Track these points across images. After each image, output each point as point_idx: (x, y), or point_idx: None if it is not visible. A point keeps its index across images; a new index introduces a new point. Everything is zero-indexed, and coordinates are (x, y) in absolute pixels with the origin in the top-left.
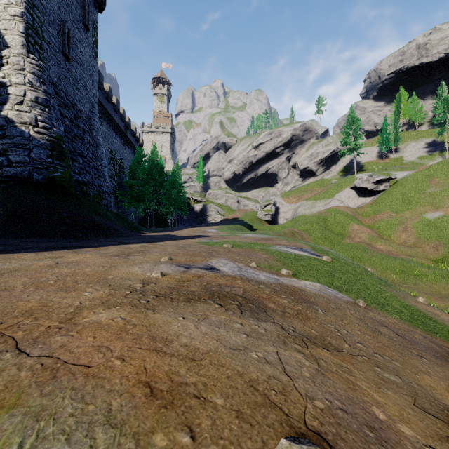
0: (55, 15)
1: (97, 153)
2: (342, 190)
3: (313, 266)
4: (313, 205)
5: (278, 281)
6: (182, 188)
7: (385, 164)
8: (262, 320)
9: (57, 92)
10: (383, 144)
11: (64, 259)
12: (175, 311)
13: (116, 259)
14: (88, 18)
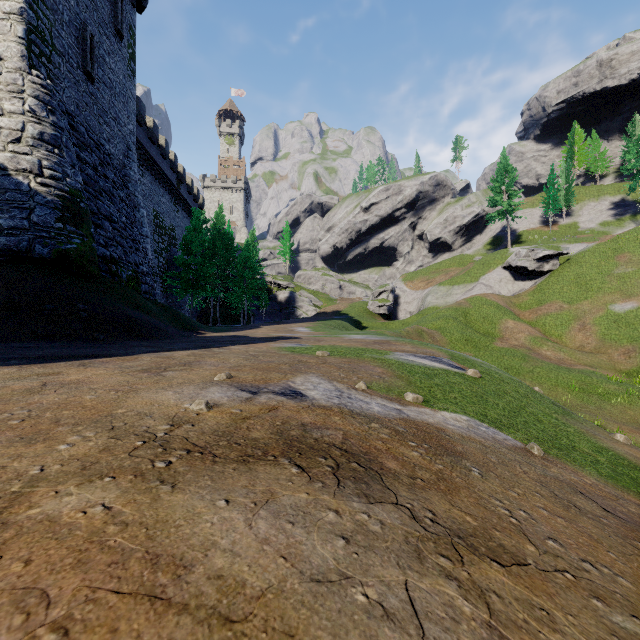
0: (72, 13)
1: (135, 216)
2: (491, 271)
3: (453, 385)
4: (448, 293)
5: (401, 415)
6: (259, 268)
7: (552, 233)
8: (376, 501)
9: (74, 126)
10: (549, 205)
11: (60, 378)
12: (214, 484)
13: (143, 378)
14: (122, 20)
